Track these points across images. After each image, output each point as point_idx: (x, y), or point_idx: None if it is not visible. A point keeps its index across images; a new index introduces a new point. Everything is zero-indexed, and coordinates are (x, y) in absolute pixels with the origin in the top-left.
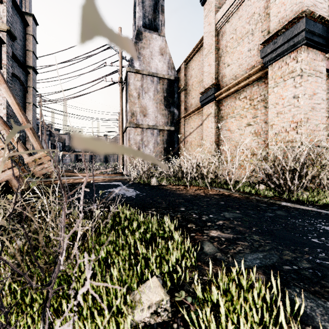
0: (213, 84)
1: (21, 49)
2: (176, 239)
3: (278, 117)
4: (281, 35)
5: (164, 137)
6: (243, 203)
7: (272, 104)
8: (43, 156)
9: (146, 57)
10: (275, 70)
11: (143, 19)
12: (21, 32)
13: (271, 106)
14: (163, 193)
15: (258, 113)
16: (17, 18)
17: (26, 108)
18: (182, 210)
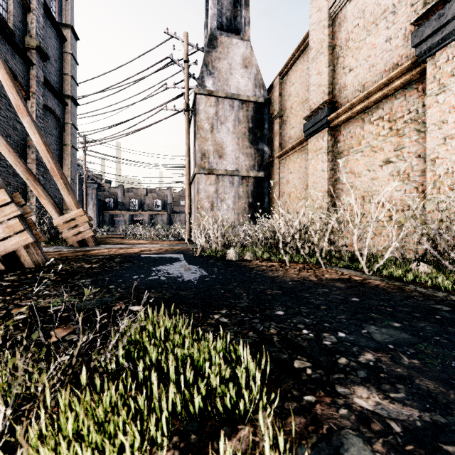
0: (325, 102)
1: (57, 73)
2: (267, 450)
3: (446, 145)
4: (454, 0)
5: (248, 187)
6: (397, 301)
7: (433, 124)
8: (79, 216)
9: (223, 72)
10: (441, 64)
11: (218, 18)
12: (56, 50)
13: (432, 126)
14: (244, 274)
15: (404, 143)
16: (51, 32)
17: (64, 151)
18: (279, 316)
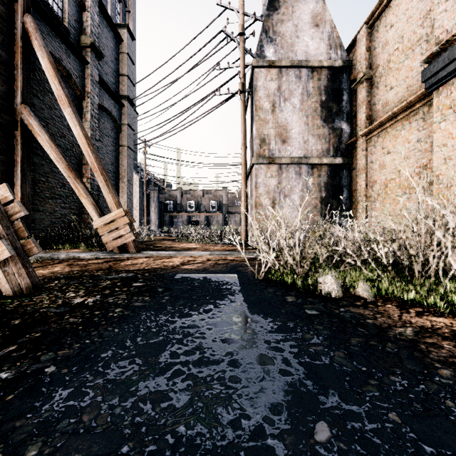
0: None
1: (113, 74)
2: None
3: None
4: None
5: (321, 178)
6: None
7: None
8: (119, 217)
9: (287, 37)
10: None
11: None
12: (113, 51)
13: None
14: (436, 400)
15: None
16: (107, 32)
17: (120, 153)
18: None
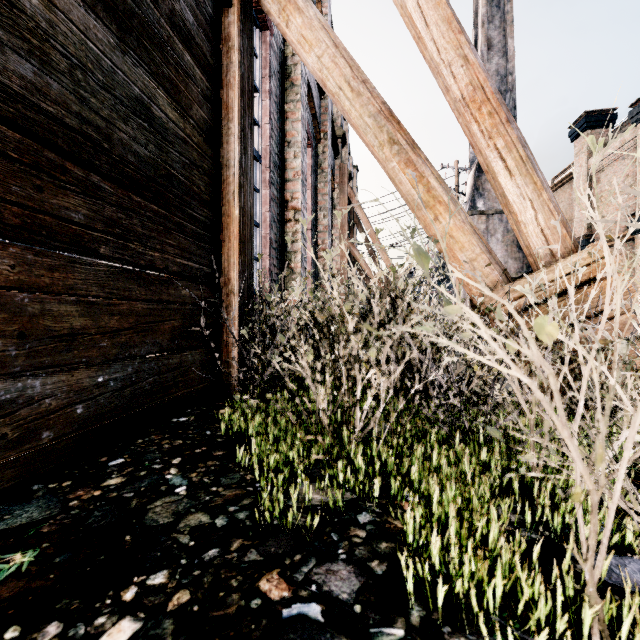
0: (584, 236)
1: None
2: None
3: None
4: None
5: None
6: None
7: (637, 270)
8: None
9: (492, 192)
10: (639, 241)
11: None
12: None
13: (637, 271)
14: None
15: (632, 273)
16: None
17: None
18: None
